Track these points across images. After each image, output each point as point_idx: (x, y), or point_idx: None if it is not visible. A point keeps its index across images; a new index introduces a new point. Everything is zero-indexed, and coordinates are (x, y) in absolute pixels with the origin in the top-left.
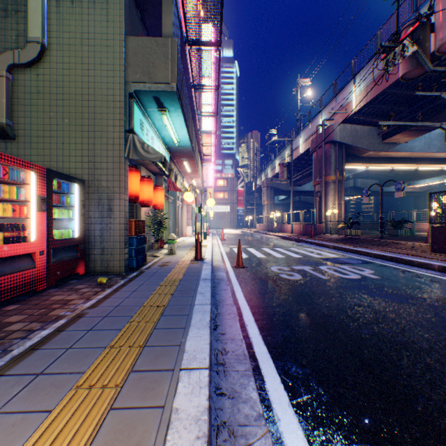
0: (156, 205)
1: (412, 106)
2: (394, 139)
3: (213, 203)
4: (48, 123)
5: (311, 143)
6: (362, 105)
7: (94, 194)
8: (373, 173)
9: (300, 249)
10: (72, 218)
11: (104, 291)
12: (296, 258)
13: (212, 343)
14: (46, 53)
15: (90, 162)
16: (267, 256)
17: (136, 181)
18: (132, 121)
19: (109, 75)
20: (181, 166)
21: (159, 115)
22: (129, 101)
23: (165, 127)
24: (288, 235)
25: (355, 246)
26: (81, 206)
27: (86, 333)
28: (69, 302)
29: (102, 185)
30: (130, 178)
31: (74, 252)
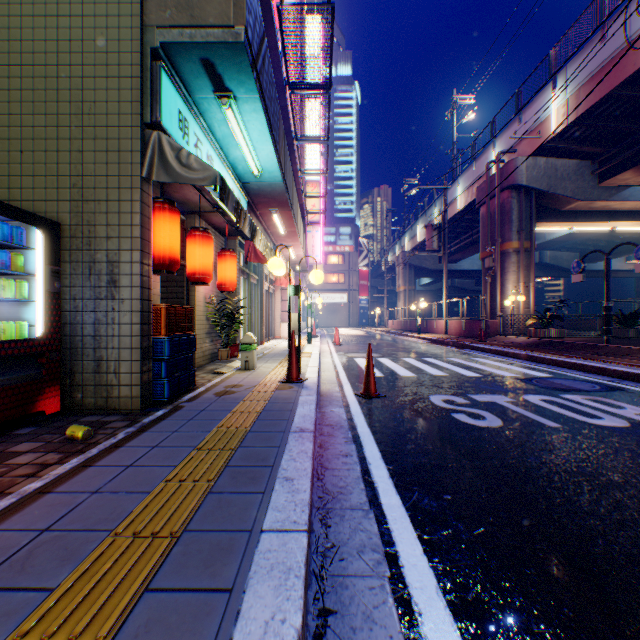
0: (223, 285)
1: None
2: (620, 180)
3: (321, 277)
4: None
5: (478, 192)
6: (569, 122)
7: (81, 252)
8: (571, 242)
9: (470, 360)
10: (31, 299)
11: (60, 465)
12: (470, 377)
13: None
14: None
15: (73, 188)
16: (417, 374)
17: (172, 230)
18: (157, 106)
19: (110, 13)
20: (269, 223)
21: (220, 109)
22: (152, 65)
23: (234, 140)
24: (440, 338)
25: (570, 356)
26: (48, 274)
27: None
28: None
29: (96, 233)
30: (159, 223)
31: (29, 369)
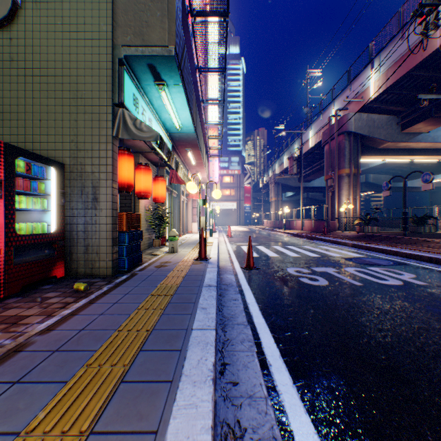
0: (156, 198)
1: (438, 90)
2: (416, 128)
3: (219, 194)
4: (23, 96)
5: (323, 135)
6: (381, 91)
7: (76, 181)
8: (386, 168)
9: (315, 247)
10: (48, 209)
11: (76, 303)
12: (314, 257)
13: (217, 406)
14: (20, 13)
15: (71, 143)
16: (281, 255)
17: (129, 167)
18: (122, 93)
19: (94, 37)
20: (185, 157)
21: (157, 91)
22: (119, 69)
23: (165, 108)
24: (298, 232)
25: (379, 244)
26: (58, 195)
27: (5, 391)
28: (20, 321)
29: (85, 169)
30: (121, 162)
31: (49, 251)
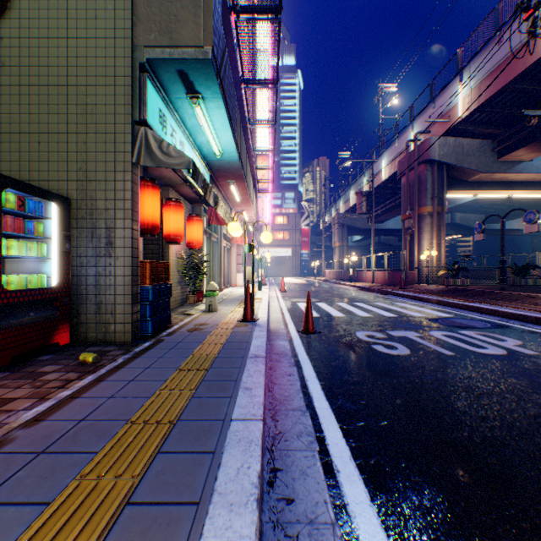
0: (191, 243)
1: None
2: (515, 156)
3: (270, 238)
4: (17, 112)
5: (399, 165)
6: (473, 109)
7: (85, 221)
8: (477, 206)
9: (390, 304)
10: (49, 257)
11: (80, 380)
12: (389, 317)
13: (263, 538)
14: (13, 4)
15: (79, 171)
16: (347, 315)
17: (154, 202)
18: (144, 107)
19: (108, 36)
20: (227, 192)
21: (190, 106)
22: (140, 76)
23: (201, 129)
24: (368, 286)
25: (471, 300)
26: (61, 238)
27: None
28: (2, 407)
29: (97, 205)
30: (144, 197)
31: (48, 310)
